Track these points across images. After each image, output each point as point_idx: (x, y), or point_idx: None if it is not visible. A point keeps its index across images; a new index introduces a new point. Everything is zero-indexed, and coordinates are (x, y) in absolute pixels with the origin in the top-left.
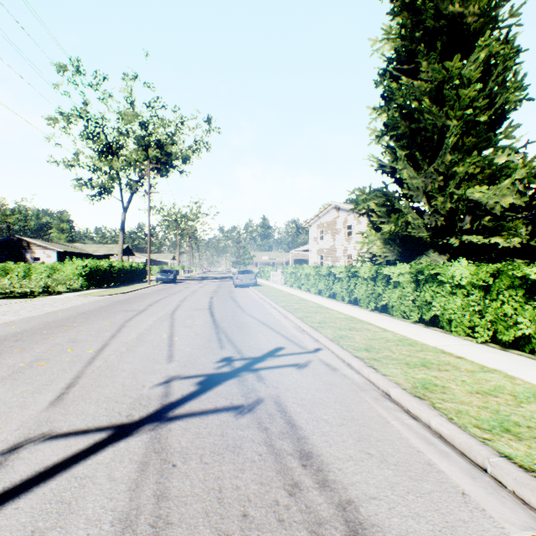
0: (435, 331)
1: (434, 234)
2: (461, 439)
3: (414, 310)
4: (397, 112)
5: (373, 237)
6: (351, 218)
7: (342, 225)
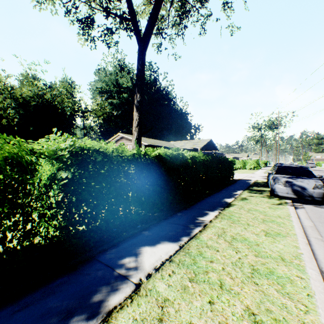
0: None
1: None
2: None
3: None
4: None
5: None
6: None
7: None
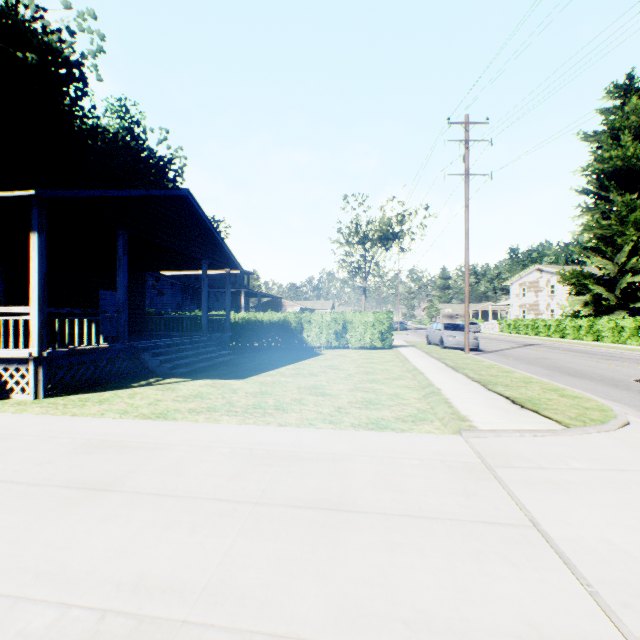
0: (596, 342)
1: (618, 299)
2: (584, 346)
3: (590, 337)
4: (590, 226)
5: (574, 301)
6: (553, 279)
7: (544, 285)
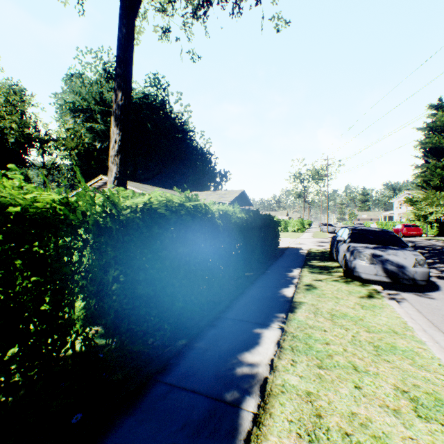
0: None
1: None
2: None
3: None
4: (416, 176)
5: (410, 213)
6: None
7: None
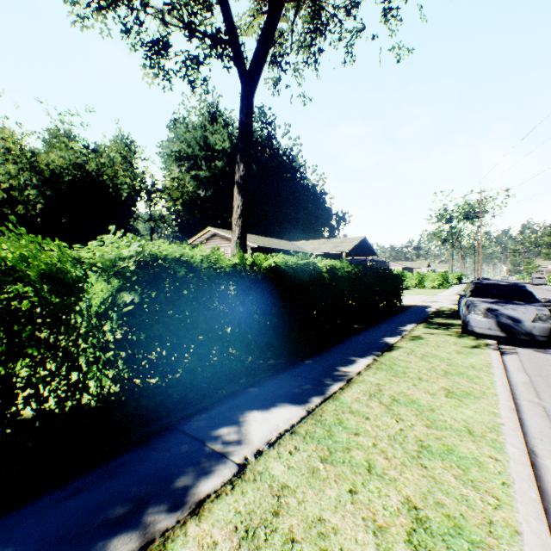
0: None
1: None
2: None
3: None
4: None
5: None
6: None
7: None
